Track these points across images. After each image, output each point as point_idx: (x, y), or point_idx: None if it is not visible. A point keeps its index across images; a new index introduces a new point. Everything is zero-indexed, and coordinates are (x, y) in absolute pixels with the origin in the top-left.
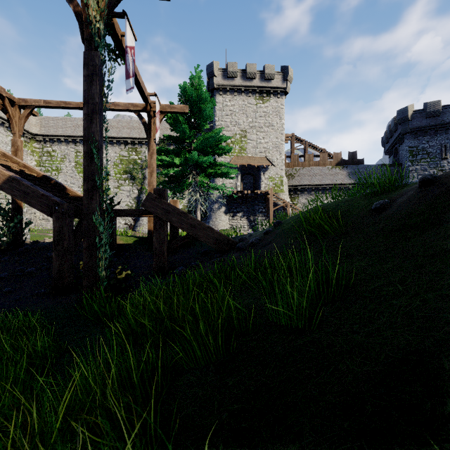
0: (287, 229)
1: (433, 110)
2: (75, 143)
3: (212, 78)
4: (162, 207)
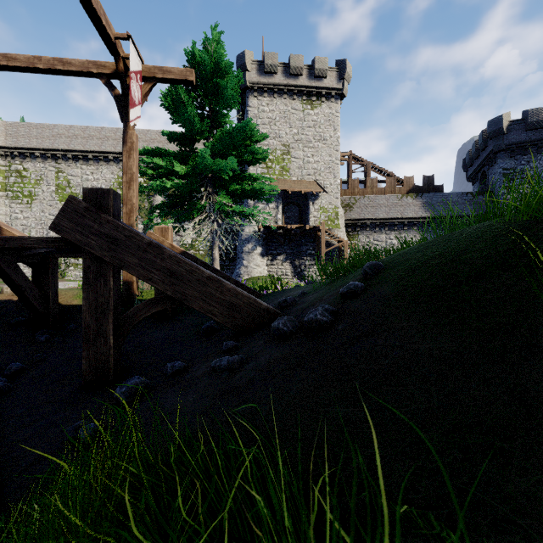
0: (427, 287)
1: (536, 120)
2: (56, 159)
3: (244, 73)
4: (100, 230)
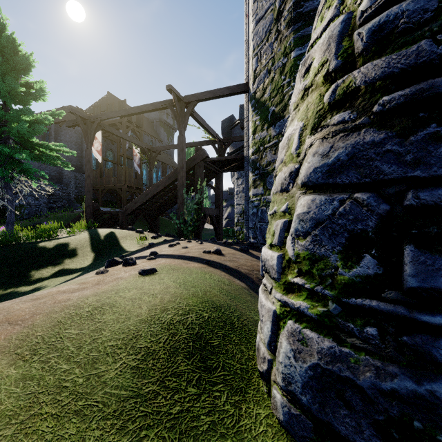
0: None
1: None
2: None
3: None
4: None
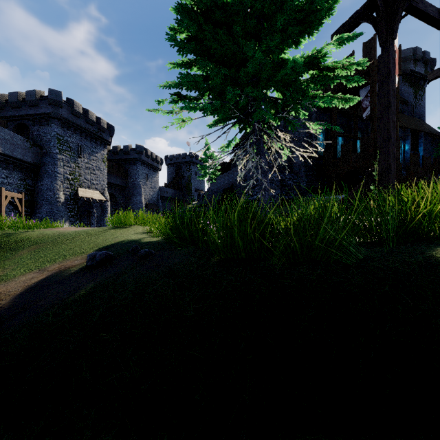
0: None
1: (78, 111)
2: None
3: None
4: None
